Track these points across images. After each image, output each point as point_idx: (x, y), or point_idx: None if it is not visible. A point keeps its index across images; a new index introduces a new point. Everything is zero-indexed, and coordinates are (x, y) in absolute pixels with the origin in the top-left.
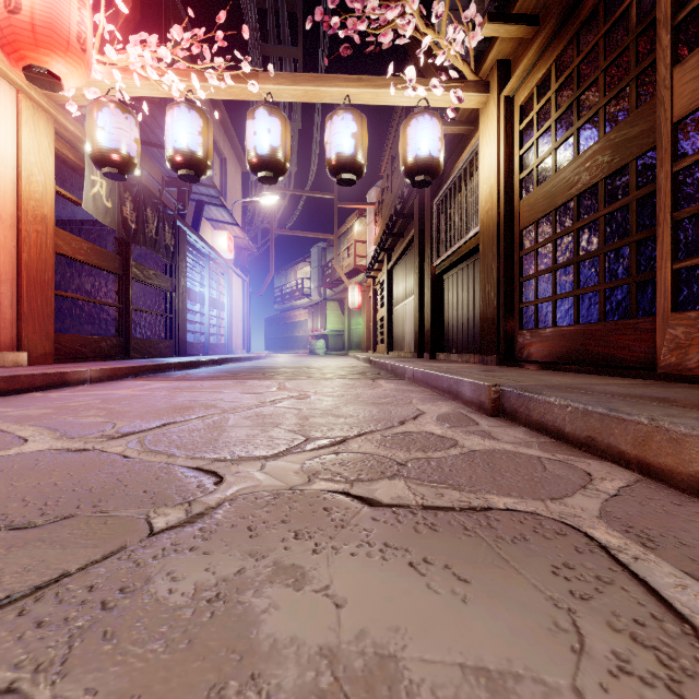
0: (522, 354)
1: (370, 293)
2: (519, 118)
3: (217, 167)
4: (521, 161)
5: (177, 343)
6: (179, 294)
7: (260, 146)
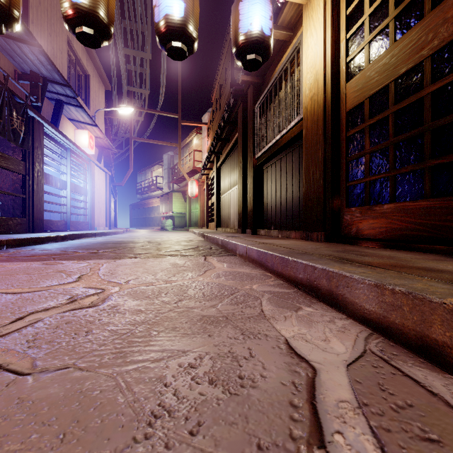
0: (350, 231)
1: (204, 186)
2: (345, 3)
3: (82, 81)
4: (347, 45)
5: (31, 221)
6: (33, 177)
7: None
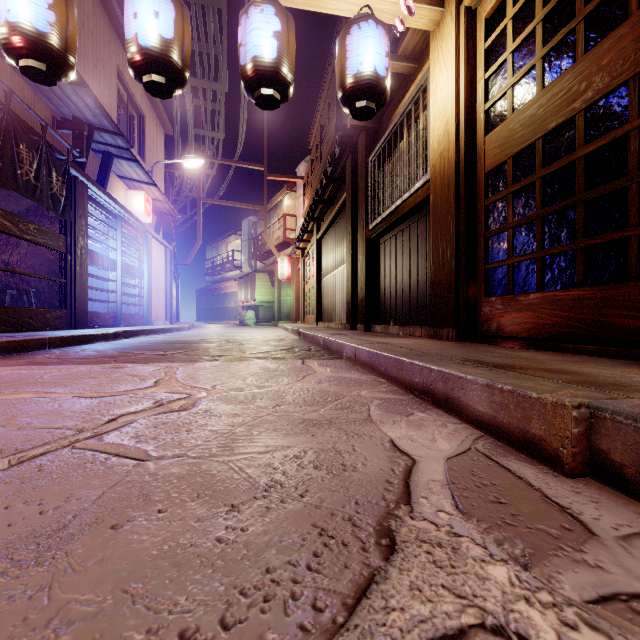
0: (489, 327)
1: (299, 264)
2: (484, 33)
3: (135, 124)
4: (486, 87)
5: (73, 313)
6: (76, 256)
7: (143, 34)
